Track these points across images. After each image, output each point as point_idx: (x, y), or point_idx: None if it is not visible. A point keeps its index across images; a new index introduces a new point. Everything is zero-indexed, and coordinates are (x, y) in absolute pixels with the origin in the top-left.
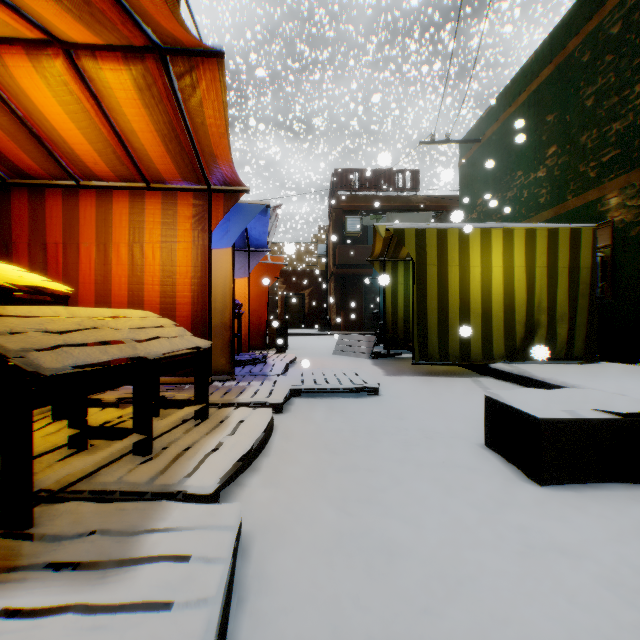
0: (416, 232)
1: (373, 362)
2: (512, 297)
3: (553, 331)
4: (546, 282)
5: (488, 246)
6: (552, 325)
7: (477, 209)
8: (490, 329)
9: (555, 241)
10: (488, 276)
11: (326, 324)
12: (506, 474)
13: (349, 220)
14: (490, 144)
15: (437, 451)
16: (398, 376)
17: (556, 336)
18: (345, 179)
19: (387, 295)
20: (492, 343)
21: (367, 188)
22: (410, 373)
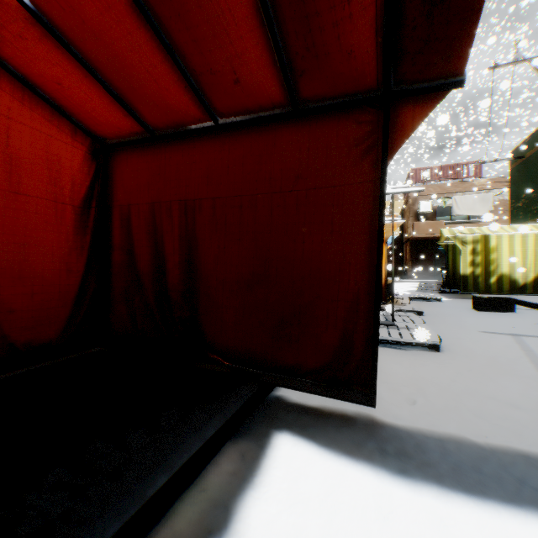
0: (461, 237)
1: (440, 294)
2: (512, 265)
3: (536, 280)
4: (532, 258)
5: (499, 242)
6: (536, 277)
7: (520, 201)
8: (500, 279)
9: (537, 239)
10: (499, 255)
11: (403, 274)
12: (472, 310)
13: (422, 204)
14: (528, 161)
15: (456, 307)
16: (451, 298)
17: (537, 283)
18: (418, 175)
19: (448, 260)
20: (501, 285)
21: (436, 179)
22: (458, 298)
